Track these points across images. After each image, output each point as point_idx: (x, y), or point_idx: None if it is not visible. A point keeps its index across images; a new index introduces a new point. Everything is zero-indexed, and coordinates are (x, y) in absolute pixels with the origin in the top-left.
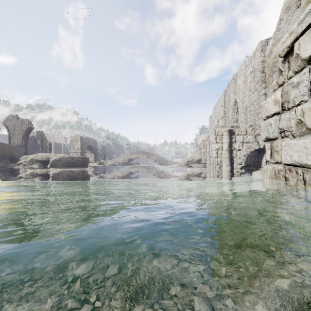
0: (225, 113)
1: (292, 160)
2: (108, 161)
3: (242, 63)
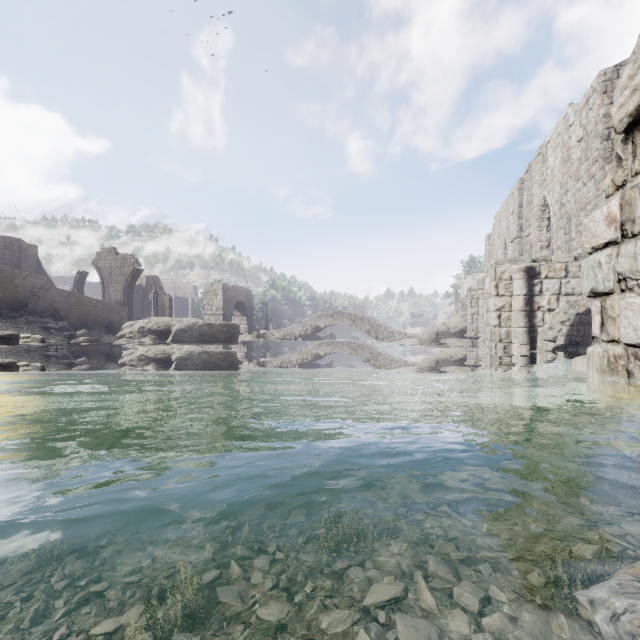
0: (520, 230)
1: (638, 336)
2: (274, 332)
3: (560, 119)
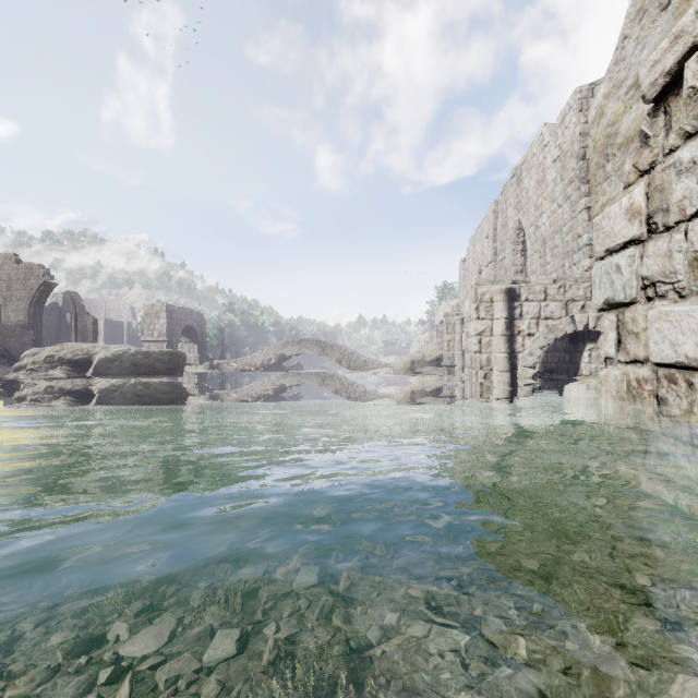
0: (495, 254)
1: (679, 353)
2: (231, 362)
3: (535, 139)
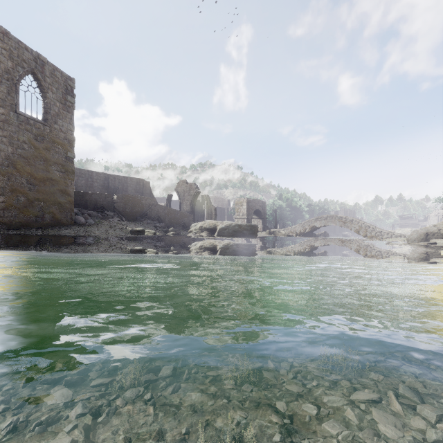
0: None
1: None
2: (281, 230)
3: None
